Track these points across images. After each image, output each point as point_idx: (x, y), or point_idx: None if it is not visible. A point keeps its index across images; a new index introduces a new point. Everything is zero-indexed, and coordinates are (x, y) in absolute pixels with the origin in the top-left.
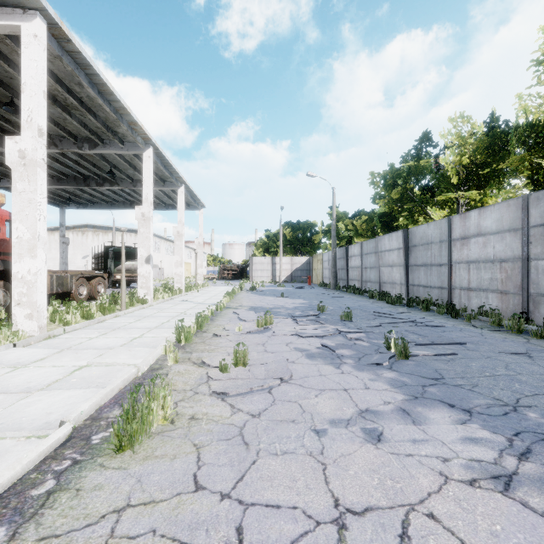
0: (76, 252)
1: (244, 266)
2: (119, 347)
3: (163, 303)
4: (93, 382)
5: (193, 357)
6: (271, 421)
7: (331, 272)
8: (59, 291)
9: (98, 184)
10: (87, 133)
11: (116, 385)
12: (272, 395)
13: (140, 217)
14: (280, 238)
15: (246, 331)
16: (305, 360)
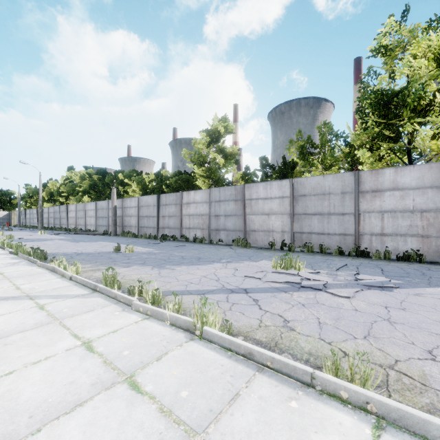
0: None
1: None
2: None
3: None
4: None
5: None
6: None
7: (18, 220)
8: None
9: None
10: None
11: None
12: None
13: None
14: None
15: None
16: None
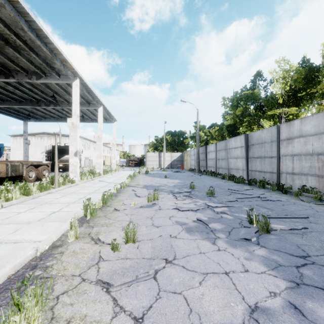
0: (36, 149)
1: (142, 158)
2: (35, 222)
3: (86, 182)
4: None
5: (93, 232)
6: None
7: (196, 162)
8: (13, 175)
9: (46, 105)
10: (33, 67)
11: (1, 275)
12: (157, 283)
13: (71, 125)
14: (164, 141)
15: (139, 205)
16: (185, 235)
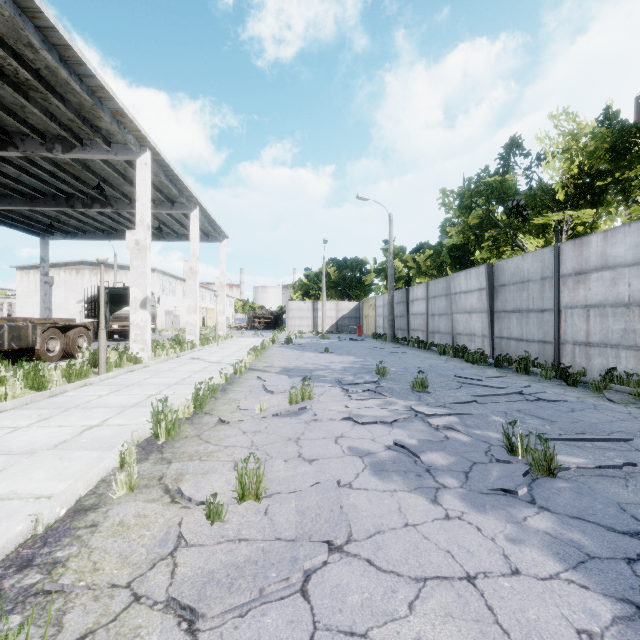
0: (68, 295)
1: (279, 313)
2: (46, 450)
3: (165, 362)
4: None
5: (169, 473)
6: None
7: (387, 320)
8: (13, 348)
9: (85, 205)
10: (57, 127)
11: None
12: (309, 606)
13: (133, 245)
14: (323, 278)
15: (271, 411)
16: (371, 481)
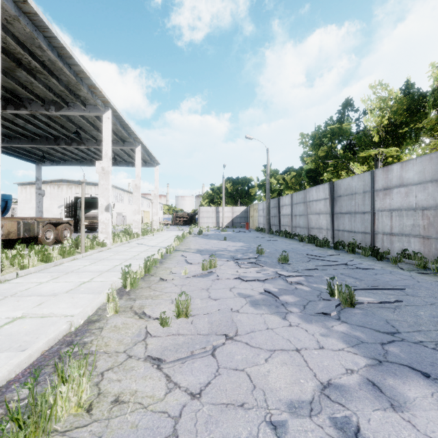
0: (52, 202)
1: (193, 214)
2: (63, 293)
3: (121, 246)
4: (17, 340)
5: (135, 305)
6: (214, 405)
7: (265, 219)
8: (25, 236)
9: (66, 144)
10: (52, 95)
11: (35, 349)
12: (216, 360)
13: (100, 170)
14: (223, 191)
15: (191, 274)
16: (250, 309)
